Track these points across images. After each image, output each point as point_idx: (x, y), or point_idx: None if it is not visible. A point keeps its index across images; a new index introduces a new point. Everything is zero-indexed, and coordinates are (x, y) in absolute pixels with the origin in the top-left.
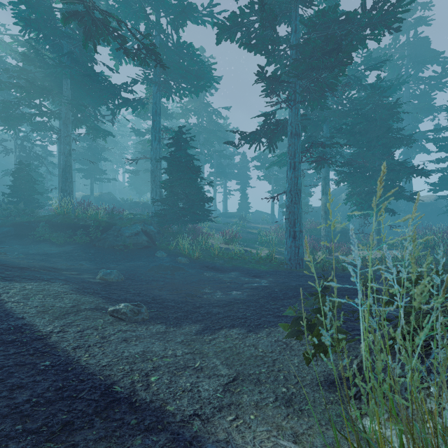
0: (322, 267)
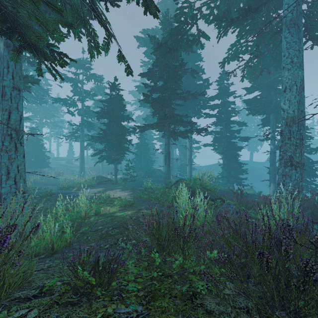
0: None
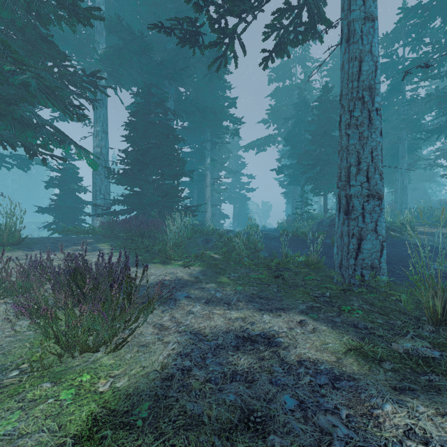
0: (320, 261)
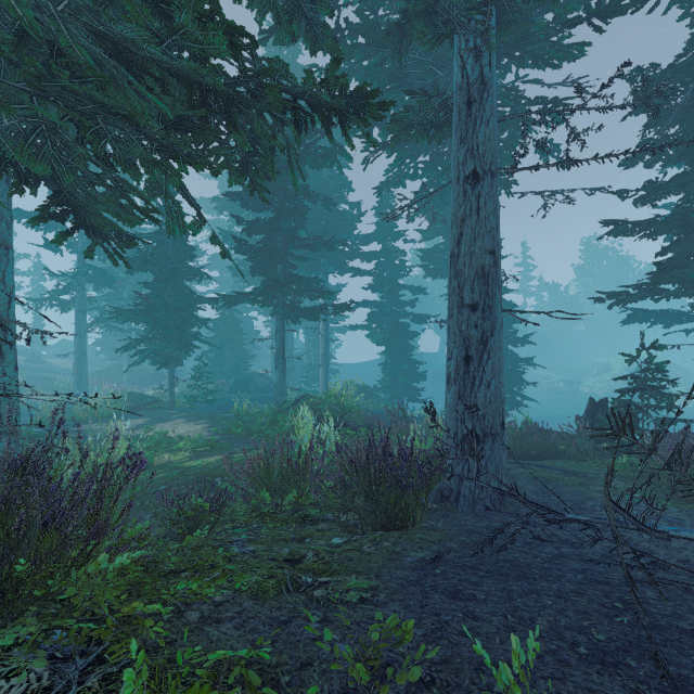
0: None
